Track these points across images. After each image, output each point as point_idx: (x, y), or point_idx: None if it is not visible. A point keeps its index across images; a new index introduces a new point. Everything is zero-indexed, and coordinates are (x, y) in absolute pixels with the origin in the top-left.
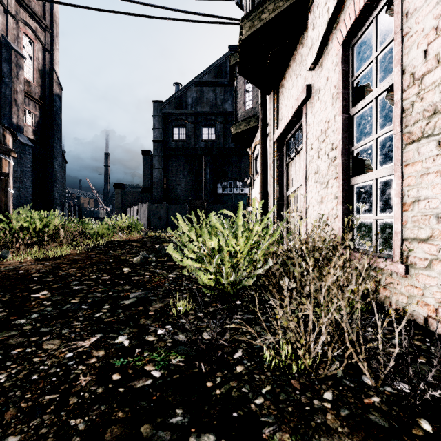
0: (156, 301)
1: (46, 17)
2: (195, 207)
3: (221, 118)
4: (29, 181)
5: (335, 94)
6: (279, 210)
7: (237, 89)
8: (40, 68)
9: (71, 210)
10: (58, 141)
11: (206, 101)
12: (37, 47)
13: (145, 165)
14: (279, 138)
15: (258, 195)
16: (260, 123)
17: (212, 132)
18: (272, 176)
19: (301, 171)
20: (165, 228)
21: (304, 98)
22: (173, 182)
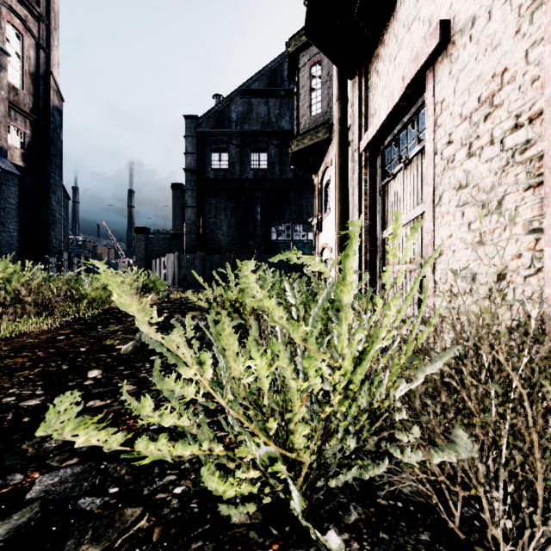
0: (87, 526)
1: (40, 3)
2: (240, 257)
3: (276, 139)
4: (14, 223)
5: (528, 4)
6: (369, 261)
7: (299, 87)
8: (32, 71)
9: (72, 262)
10: (57, 170)
11: (256, 117)
12: (28, 43)
13: (176, 202)
14: (370, 144)
15: (329, 240)
16: (336, 126)
17: (264, 158)
18: (358, 206)
19: (416, 192)
20: (199, 286)
21: (434, 49)
22: (212, 224)
